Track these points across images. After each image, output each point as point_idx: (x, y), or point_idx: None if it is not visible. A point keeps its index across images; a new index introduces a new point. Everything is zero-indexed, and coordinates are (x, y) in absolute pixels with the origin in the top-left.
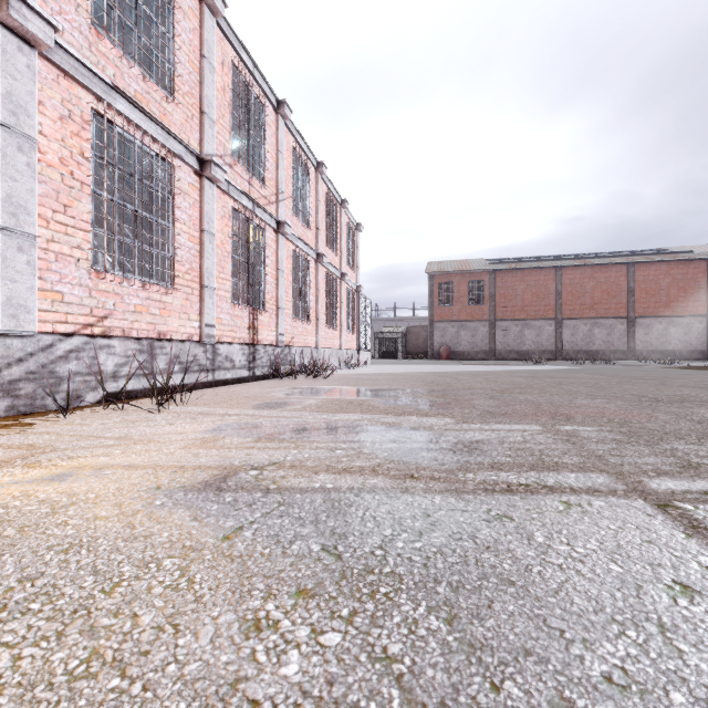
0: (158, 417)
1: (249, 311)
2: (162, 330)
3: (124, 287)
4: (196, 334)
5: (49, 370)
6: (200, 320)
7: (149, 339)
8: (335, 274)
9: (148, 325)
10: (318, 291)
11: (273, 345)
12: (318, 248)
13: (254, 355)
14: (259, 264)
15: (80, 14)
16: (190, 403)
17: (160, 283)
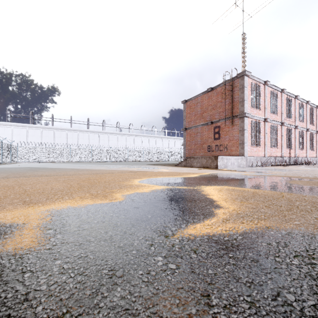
0: (288, 167)
1: (289, 149)
2: (276, 155)
3: (272, 149)
4: (280, 155)
5: (267, 161)
6: (281, 152)
7: (274, 156)
8: (313, 132)
9: (275, 154)
10: (306, 140)
11: (294, 157)
12: (306, 127)
13: (290, 159)
14: (291, 138)
15: (269, 113)
16: (287, 166)
17: (277, 147)
